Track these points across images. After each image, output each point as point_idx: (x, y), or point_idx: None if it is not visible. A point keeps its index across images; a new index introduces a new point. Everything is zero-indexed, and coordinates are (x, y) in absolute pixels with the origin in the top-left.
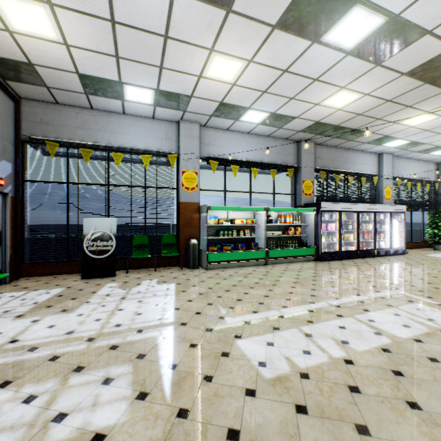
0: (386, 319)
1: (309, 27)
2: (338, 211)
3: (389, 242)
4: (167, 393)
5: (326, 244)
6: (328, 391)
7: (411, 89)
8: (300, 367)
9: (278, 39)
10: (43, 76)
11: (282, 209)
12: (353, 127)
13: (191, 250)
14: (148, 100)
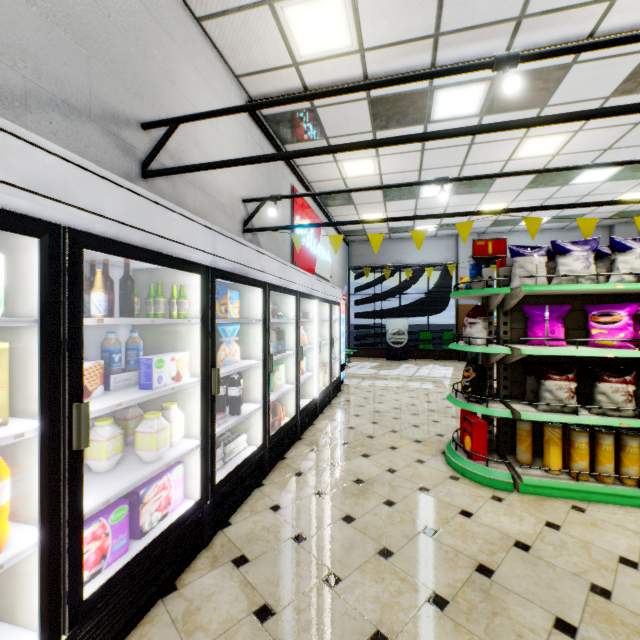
0: None
1: (553, 183)
2: None
3: None
4: (447, 387)
5: None
6: None
7: None
8: None
9: (530, 191)
10: (367, 232)
11: None
12: None
13: None
14: (432, 229)
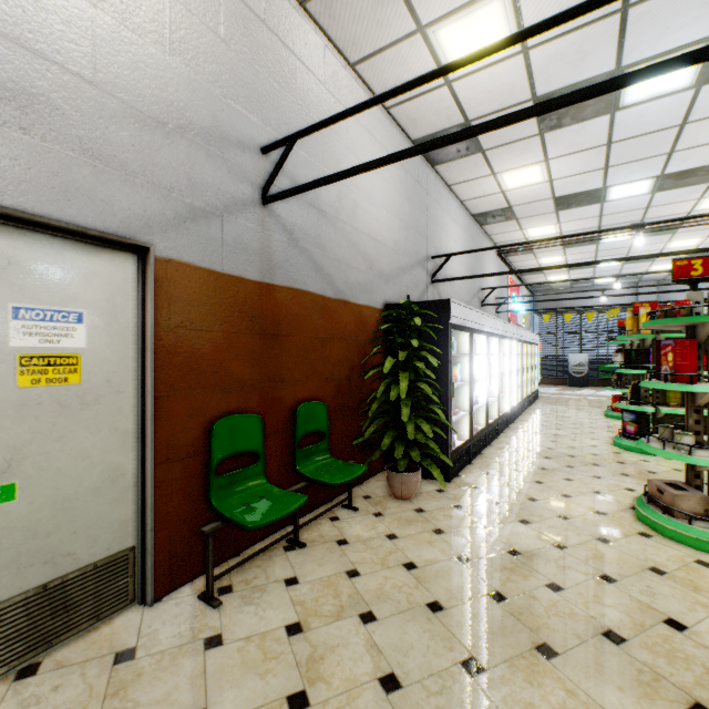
0: None
1: None
2: None
3: None
4: None
5: None
6: None
7: None
8: None
9: None
10: (551, 285)
11: None
12: None
13: None
14: (610, 280)
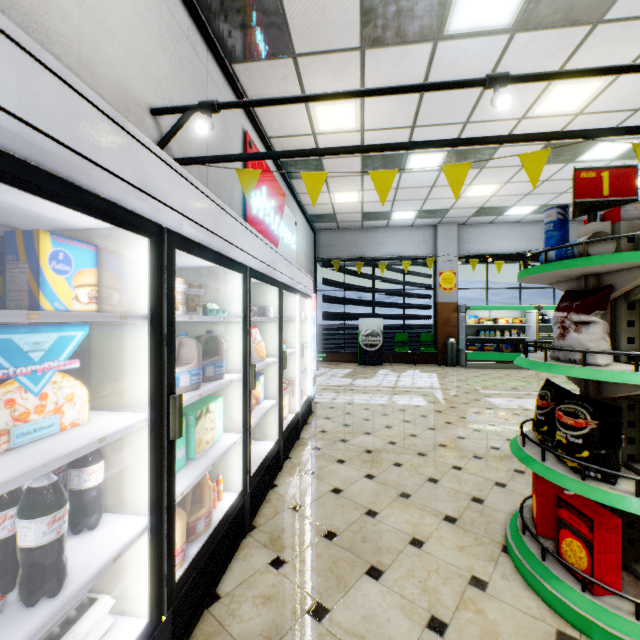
0: None
1: (558, 159)
2: None
3: None
4: (443, 403)
5: None
6: None
7: None
8: (526, 408)
9: None
10: (338, 217)
11: None
12: None
13: (449, 348)
14: (410, 216)
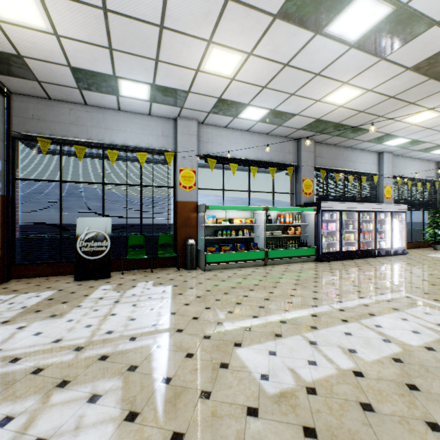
0: (394, 324)
1: (312, 17)
2: (339, 211)
3: (390, 242)
4: (160, 412)
5: (326, 244)
6: (338, 409)
7: (415, 84)
8: (306, 380)
9: (279, 30)
10: (33, 69)
11: (282, 209)
12: (354, 125)
13: (189, 250)
14: (144, 95)
